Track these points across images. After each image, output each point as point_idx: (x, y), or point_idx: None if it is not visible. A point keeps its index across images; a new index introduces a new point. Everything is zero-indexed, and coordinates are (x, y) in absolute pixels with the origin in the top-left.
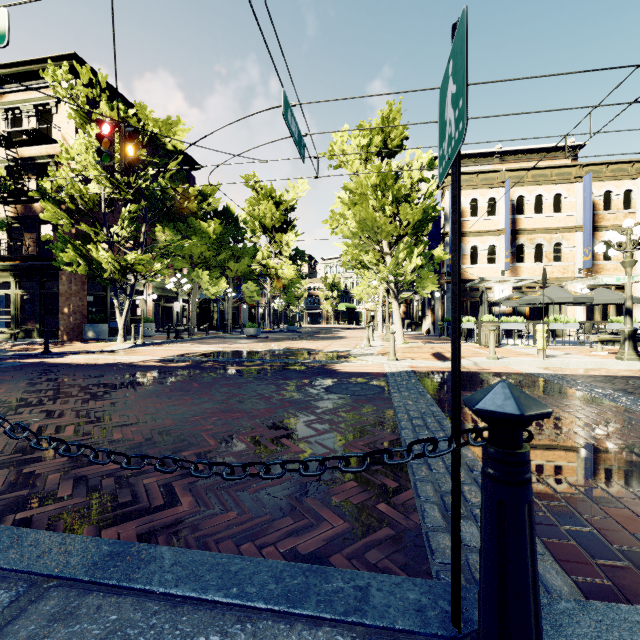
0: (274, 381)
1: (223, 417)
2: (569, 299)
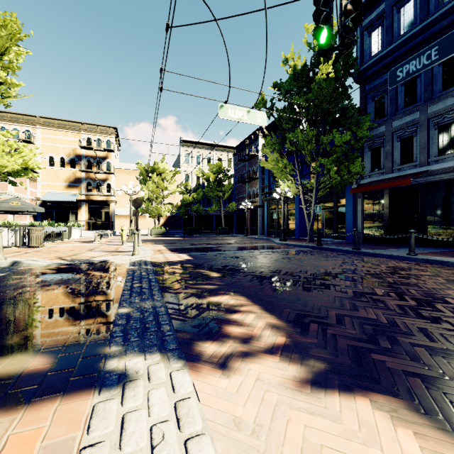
0: (247, 261)
1: (305, 257)
2: (43, 210)
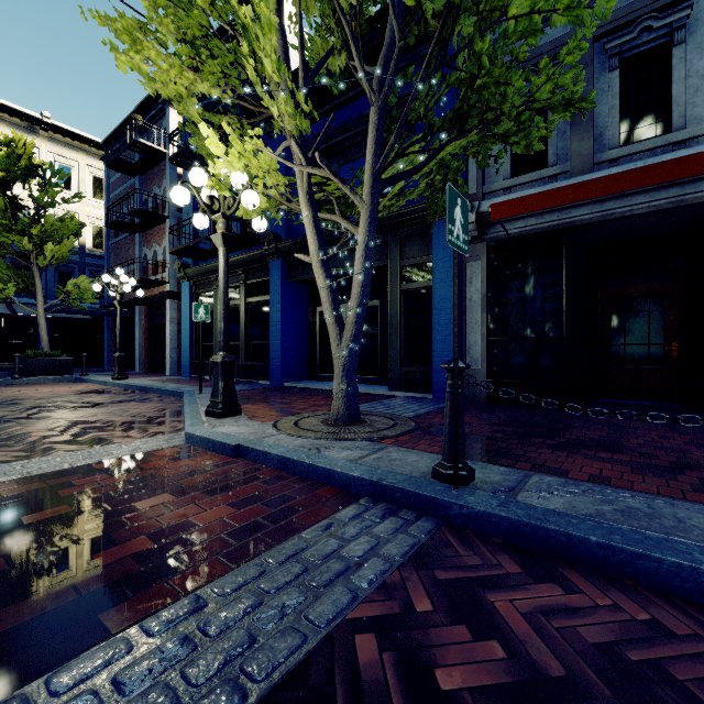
0: None
1: None
2: None
